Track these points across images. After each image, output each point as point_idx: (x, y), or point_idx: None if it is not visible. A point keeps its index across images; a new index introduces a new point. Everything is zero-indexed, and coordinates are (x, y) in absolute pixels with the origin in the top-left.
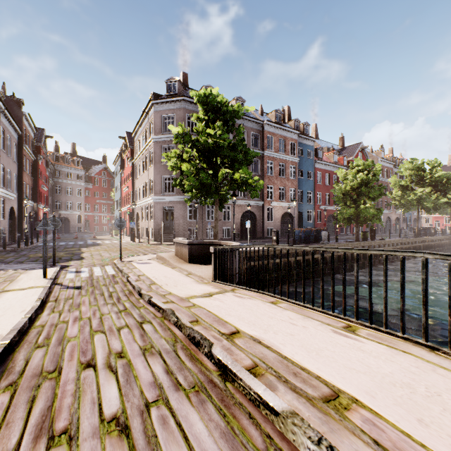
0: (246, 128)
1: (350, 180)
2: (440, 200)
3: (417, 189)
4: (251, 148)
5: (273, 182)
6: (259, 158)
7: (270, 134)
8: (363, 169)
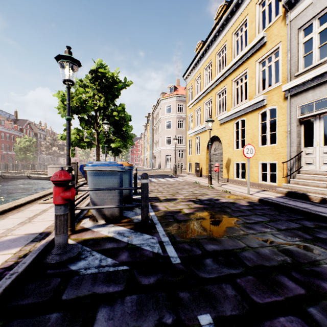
0: None
1: (23, 144)
2: (60, 153)
3: (53, 148)
4: None
5: None
6: None
7: None
8: (29, 140)
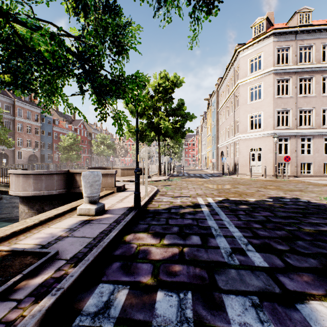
0: (0, 101)
1: (66, 142)
2: (109, 152)
3: (101, 147)
4: (5, 114)
5: (22, 136)
6: (12, 120)
7: (21, 108)
8: (72, 137)
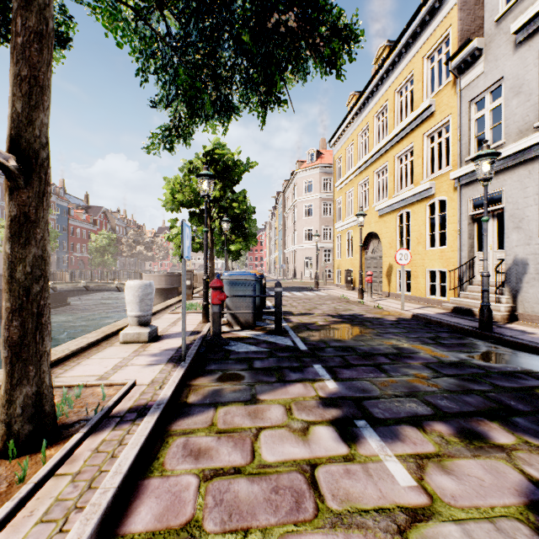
0: None
1: (100, 242)
2: (147, 254)
3: (137, 247)
4: None
5: None
6: None
7: None
8: (107, 236)
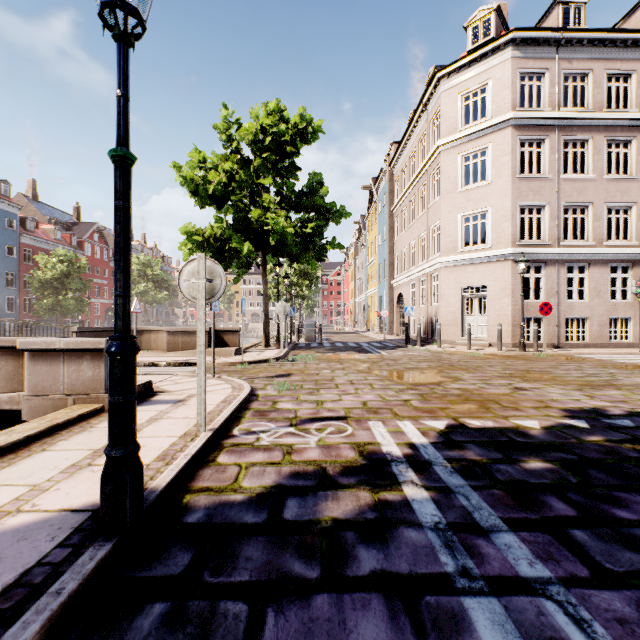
0: None
1: (49, 270)
2: (159, 295)
3: (141, 284)
4: None
5: None
6: None
7: None
8: (66, 260)
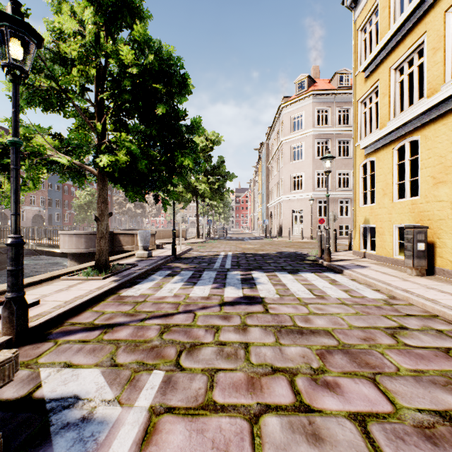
0: None
1: (83, 199)
2: (136, 211)
3: (126, 205)
4: None
5: None
6: None
7: None
8: (91, 193)
